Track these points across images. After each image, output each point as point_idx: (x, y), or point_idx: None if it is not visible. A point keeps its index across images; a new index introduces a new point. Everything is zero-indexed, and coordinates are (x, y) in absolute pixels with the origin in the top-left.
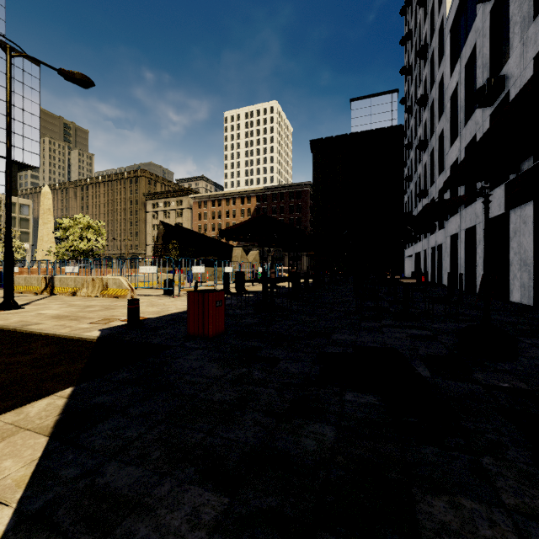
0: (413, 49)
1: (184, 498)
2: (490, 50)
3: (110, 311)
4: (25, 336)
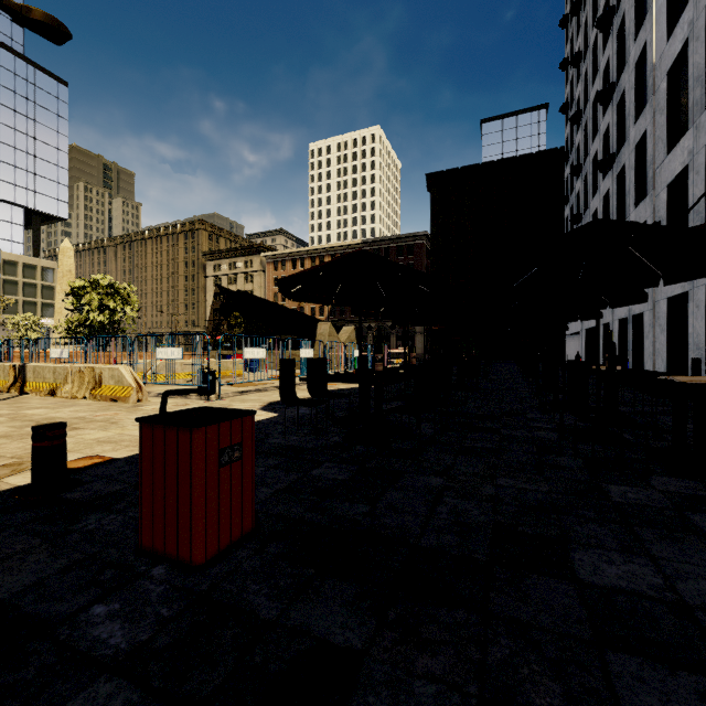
0: (581, 29)
1: None
2: None
3: None
4: None
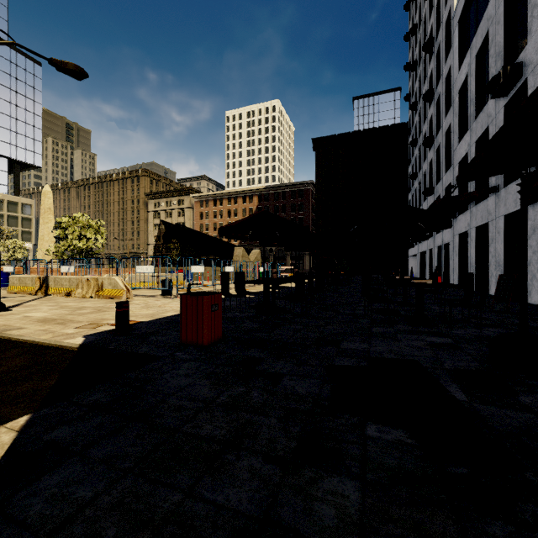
0: (417, 44)
1: None
2: (504, 38)
3: (102, 313)
4: (1, 343)
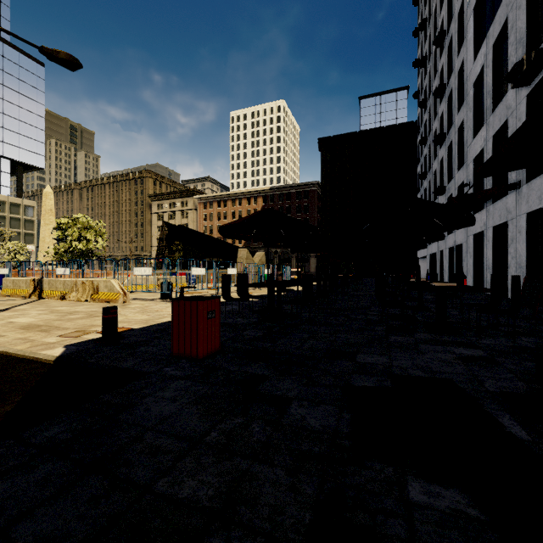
0: (427, 40)
1: None
2: (527, 23)
3: (93, 319)
4: None
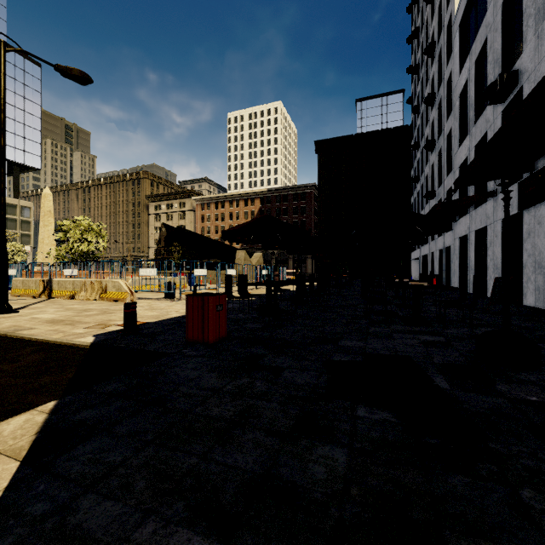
0: (419, 47)
1: (168, 544)
2: (502, 45)
3: (108, 315)
4: (15, 342)
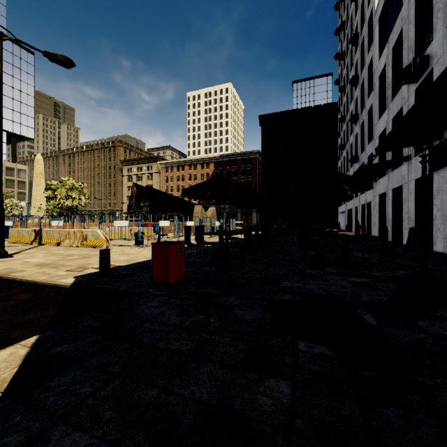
0: (345, 38)
1: None
2: (415, 35)
3: (87, 259)
4: (8, 282)
